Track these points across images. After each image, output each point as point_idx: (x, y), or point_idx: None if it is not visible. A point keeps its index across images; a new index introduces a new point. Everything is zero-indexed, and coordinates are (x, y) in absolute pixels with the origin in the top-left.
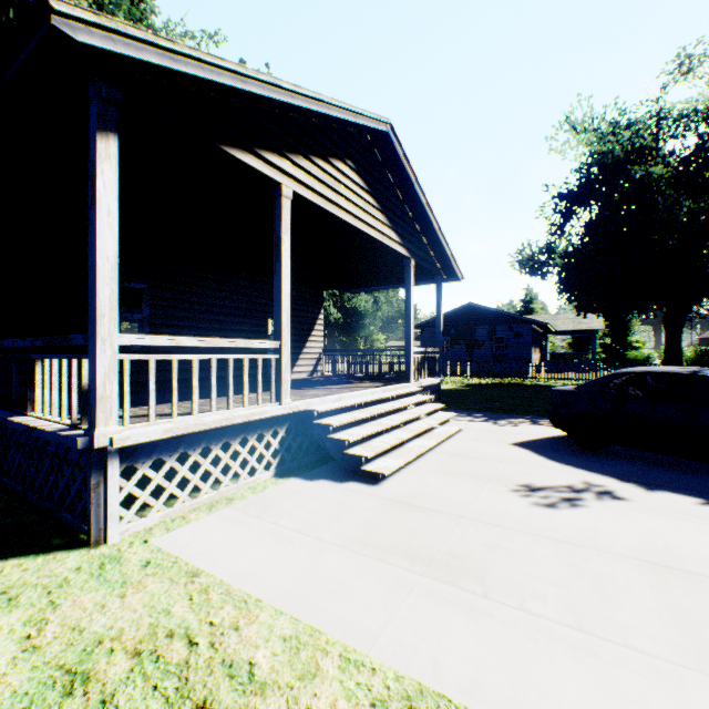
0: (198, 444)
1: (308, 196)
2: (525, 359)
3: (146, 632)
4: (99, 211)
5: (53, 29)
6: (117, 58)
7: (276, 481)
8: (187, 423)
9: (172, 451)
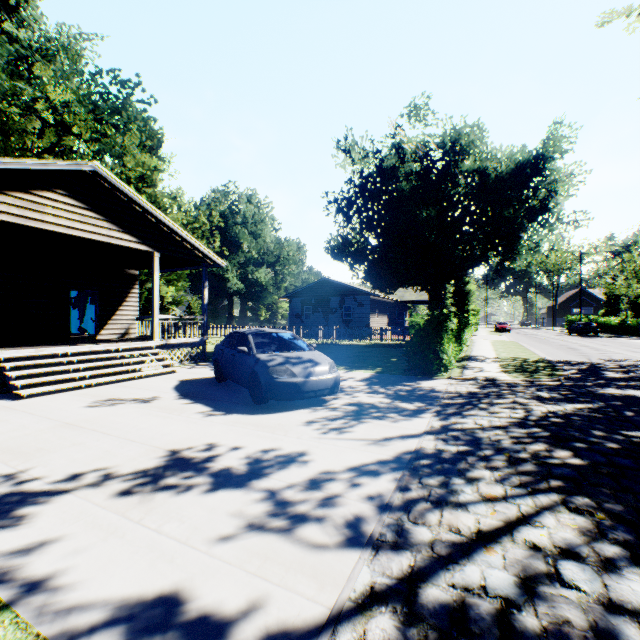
0: None
1: (3, 218)
2: (366, 324)
3: None
4: None
5: None
6: None
7: None
8: None
9: None
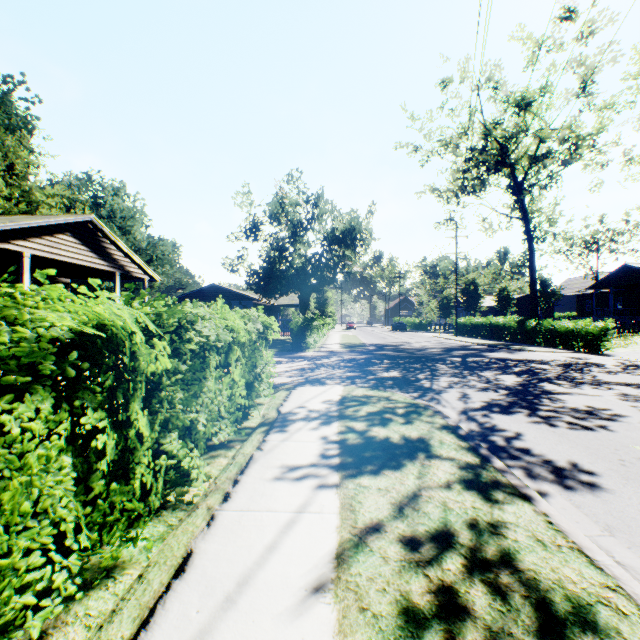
0: None
1: (41, 254)
2: None
3: None
4: None
5: None
6: None
7: None
8: None
9: None
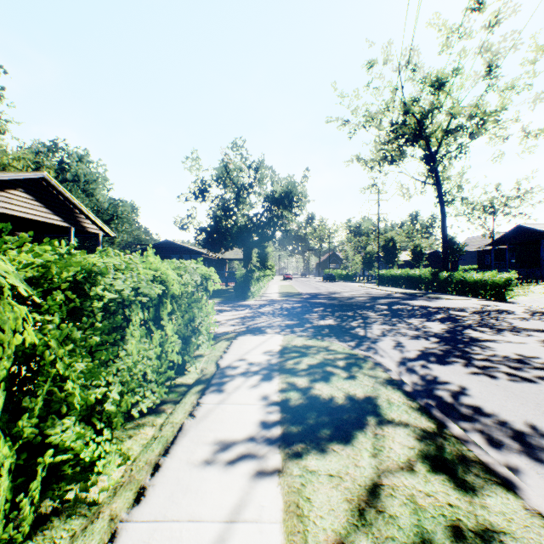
0: None
1: None
2: None
3: None
4: None
5: None
6: None
7: None
8: None
9: None
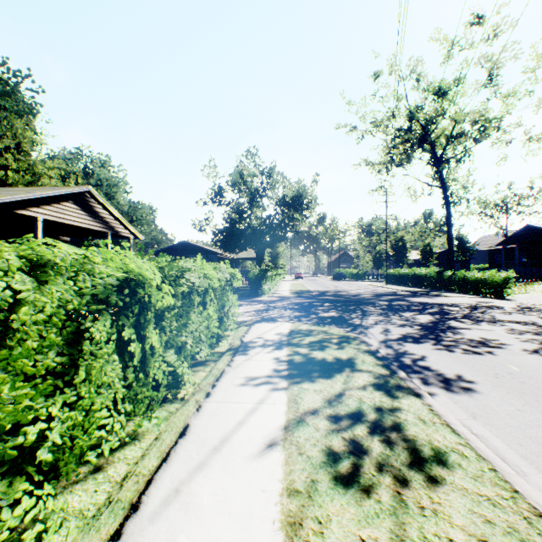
0: None
1: (50, 218)
2: None
3: None
4: None
5: None
6: None
7: None
8: None
9: None
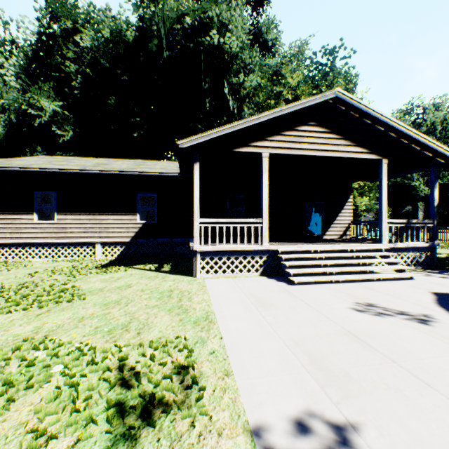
0: (225, 255)
1: (279, 152)
2: None
3: (185, 290)
4: (194, 185)
5: (179, 147)
6: (194, 145)
7: (257, 276)
8: (219, 247)
9: (216, 256)
